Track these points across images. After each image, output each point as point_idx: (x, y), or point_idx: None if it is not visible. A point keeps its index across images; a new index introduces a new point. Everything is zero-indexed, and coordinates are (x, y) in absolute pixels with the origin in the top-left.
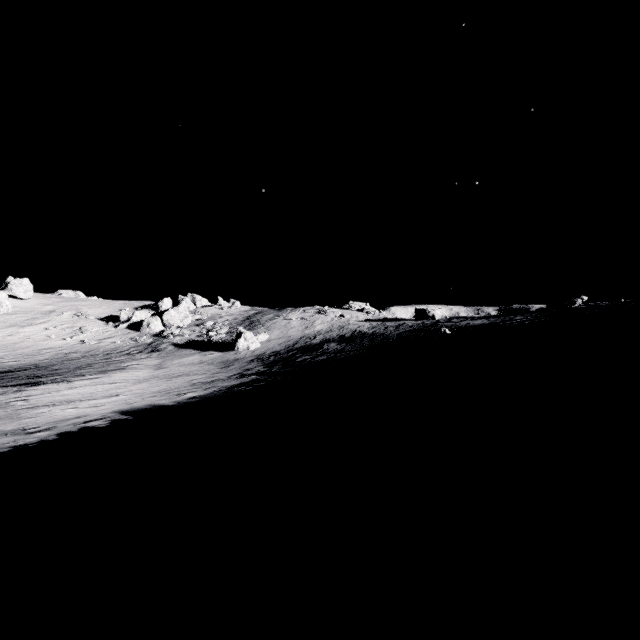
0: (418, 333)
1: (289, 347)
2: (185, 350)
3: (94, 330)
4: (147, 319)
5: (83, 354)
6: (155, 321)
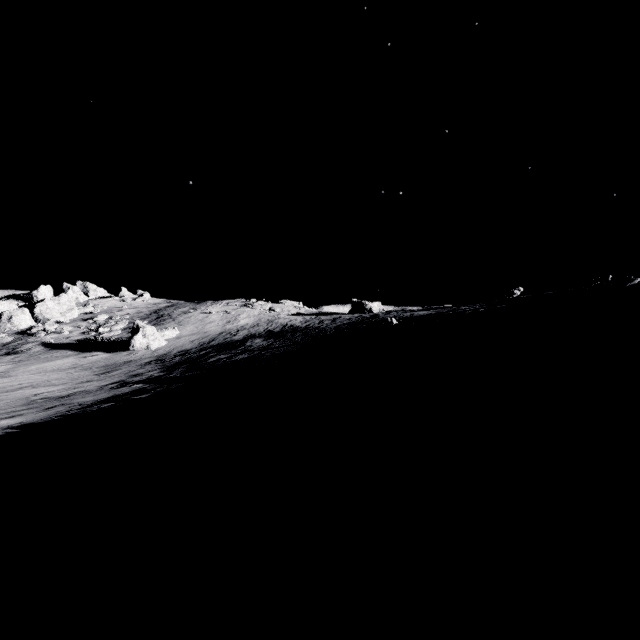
0: (359, 325)
1: (203, 345)
2: (58, 351)
3: None
4: (8, 311)
5: None
6: (21, 314)
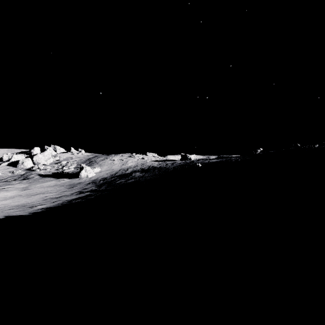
0: (184, 166)
1: (112, 175)
2: (46, 178)
3: None
4: (22, 159)
5: None
6: (27, 161)
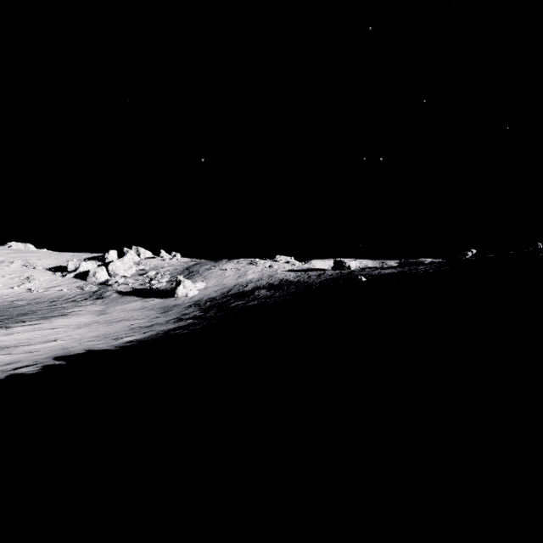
0: (337, 281)
1: (224, 294)
2: (128, 297)
3: (42, 279)
4: (93, 269)
5: (29, 301)
6: (101, 271)
